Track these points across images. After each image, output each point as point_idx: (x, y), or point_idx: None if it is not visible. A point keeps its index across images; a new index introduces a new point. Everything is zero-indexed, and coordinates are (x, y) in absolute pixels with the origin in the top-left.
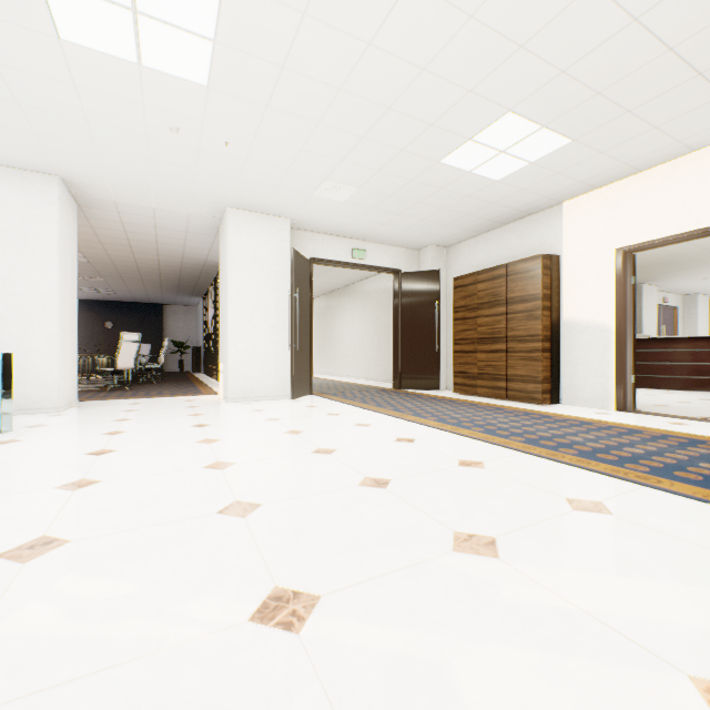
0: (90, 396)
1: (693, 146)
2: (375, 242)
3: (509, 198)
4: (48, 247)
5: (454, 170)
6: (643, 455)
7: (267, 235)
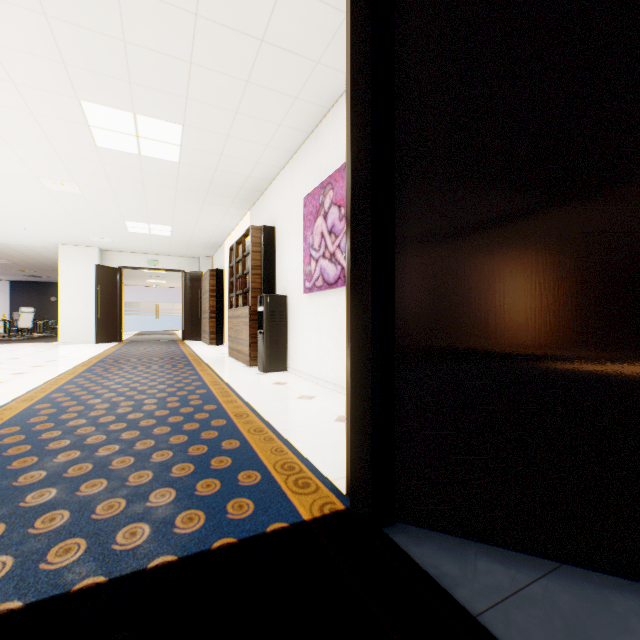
0: None
1: (230, 227)
2: (166, 255)
3: (193, 240)
4: None
5: (142, 233)
6: (132, 355)
7: (84, 257)
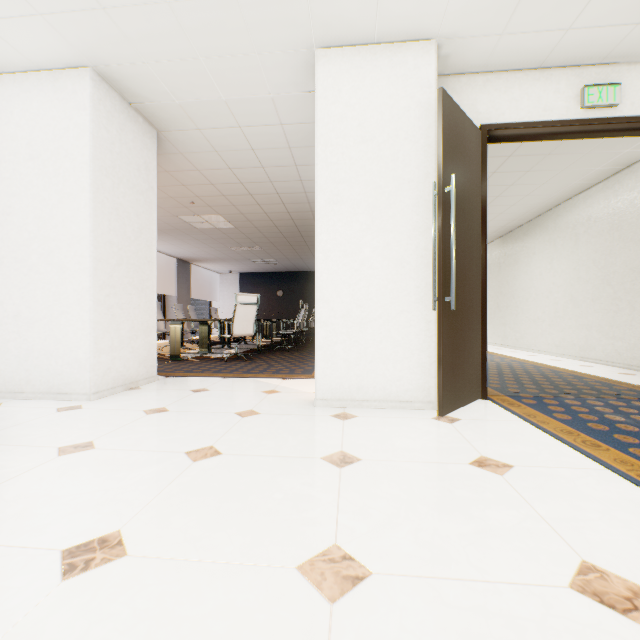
0: (194, 368)
1: None
2: None
3: None
4: (79, 170)
5: None
6: None
7: (389, 84)
